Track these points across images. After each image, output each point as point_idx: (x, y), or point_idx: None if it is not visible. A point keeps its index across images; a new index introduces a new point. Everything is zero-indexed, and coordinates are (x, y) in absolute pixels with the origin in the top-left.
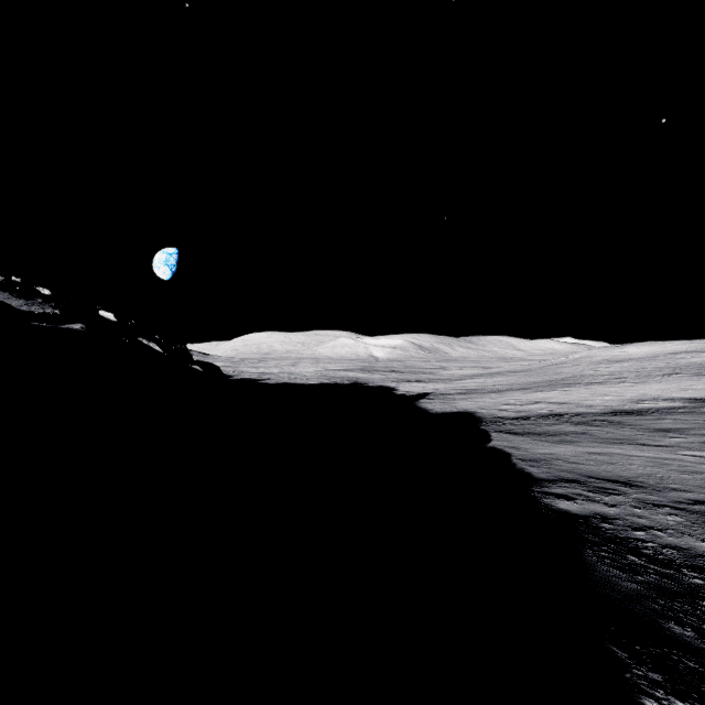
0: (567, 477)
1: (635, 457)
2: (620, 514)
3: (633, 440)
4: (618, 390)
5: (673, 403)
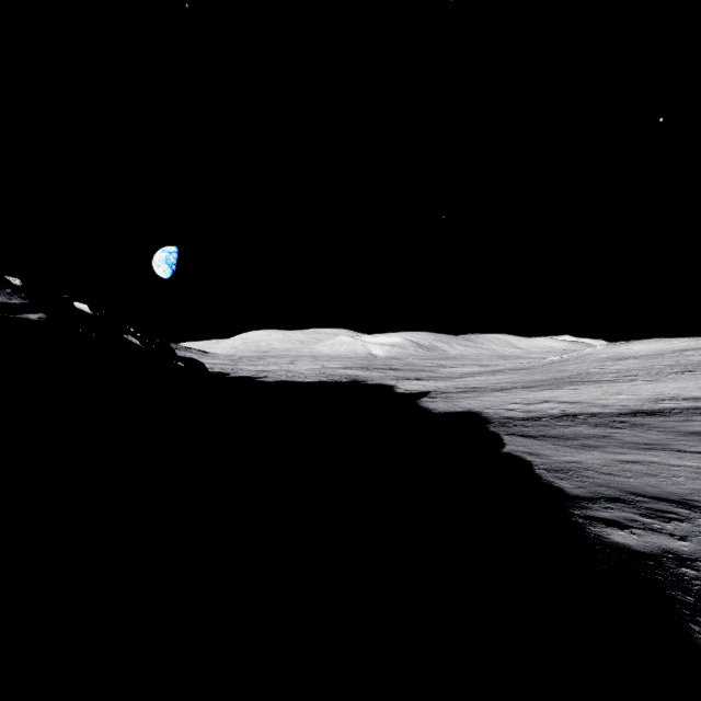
0: (608, 494)
1: (676, 467)
2: (698, 553)
3: (665, 445)
4: (631, 388)
5: (697, 403)
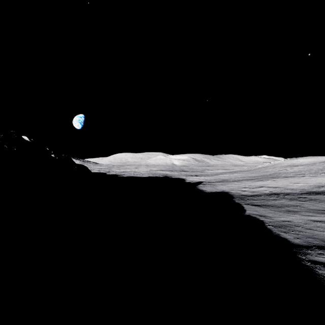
0: (316, 243)
1: None
2: None
3: None
4: (304, 180)
5: None
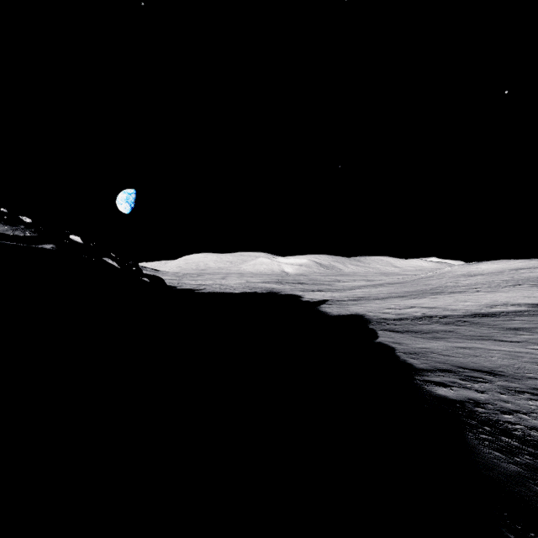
0: (442, 367)
1: (494, 351)
2: (490, 400)
3: (491, 336)
4: (475, 297)
5: (520, 308)
